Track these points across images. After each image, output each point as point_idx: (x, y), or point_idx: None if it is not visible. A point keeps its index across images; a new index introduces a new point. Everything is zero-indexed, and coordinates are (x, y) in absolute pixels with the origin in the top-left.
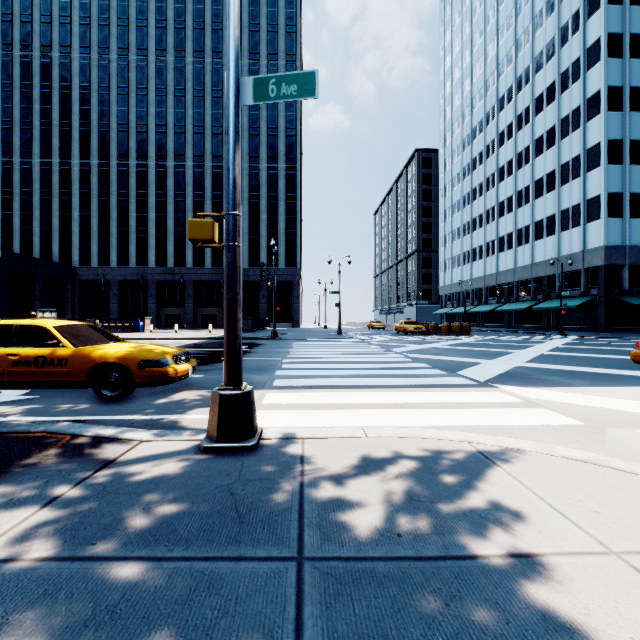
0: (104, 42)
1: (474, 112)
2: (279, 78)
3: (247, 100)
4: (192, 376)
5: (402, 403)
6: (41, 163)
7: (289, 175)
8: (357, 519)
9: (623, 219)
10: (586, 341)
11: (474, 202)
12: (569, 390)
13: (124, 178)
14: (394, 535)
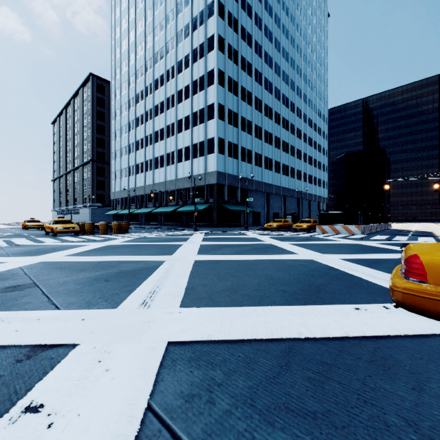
0: None
1: (138, 58)
2: None
3: None
4: None
5: None
6: None
7: None
8: None
9: (225, 156)
10: (214, 235)
11: (138, 128)
12: None
13: None
14: None
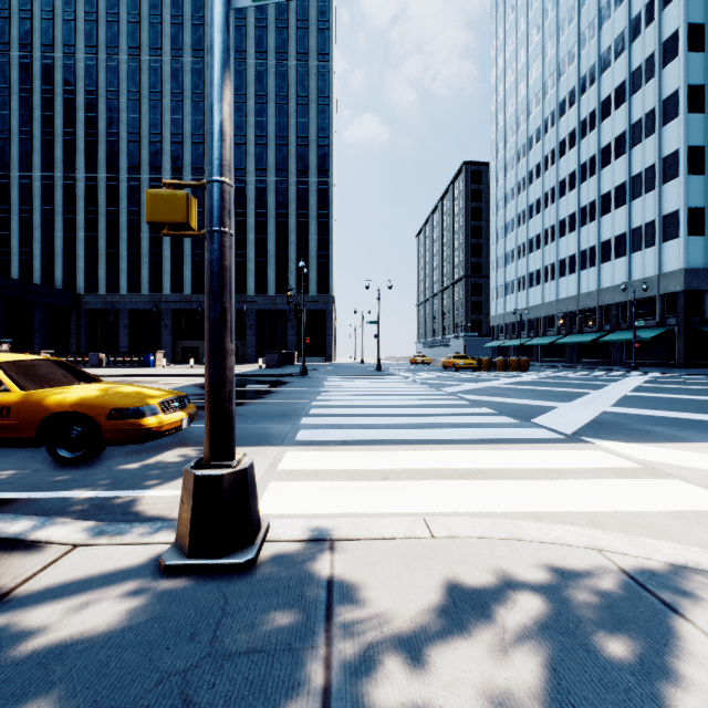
0: (113, 41)
1: (530, 119)
2: None
3: None
4: (193, 425)
5: (472, 469)
6: (42, 177)
7: (321, 190)
8: None
9: (705, 238)
10: (668, 379)
11: (530, 221)
12: (691, 447)
13: (135, 194)
14: None
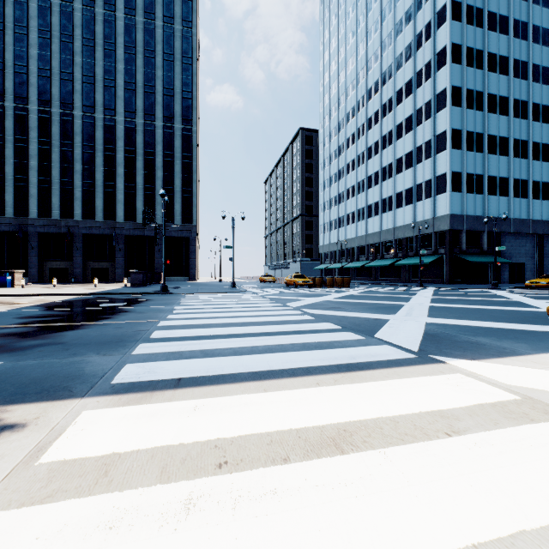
0: None
1: (348, 100)
2: None
3: None
4: None
5: (343, 424)
6: None
7: (185, 136)
8: None
9: (462, 193)
10: (446, 292)
11: (348, 175)
12: (531, 362)
13: None
14: None
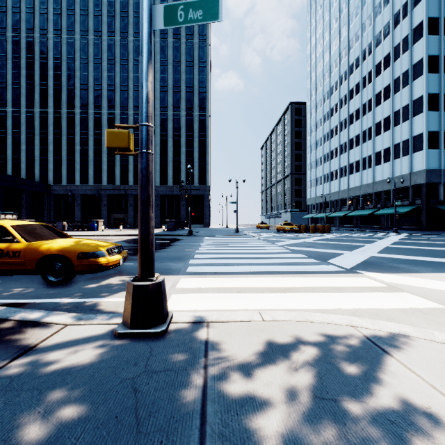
0: (71, 26)
1: (332, 75)
2: (186, 5)
3: (158, 25)
4: (125, 264)
5: (289, 287)
6: (26, 112)
7: (201, 120)
8: (262, 425)
9: (439, 150)
10: (415, 237)
11: (332, 139)
12: (419, 276)
13: (85, 122)
14: None
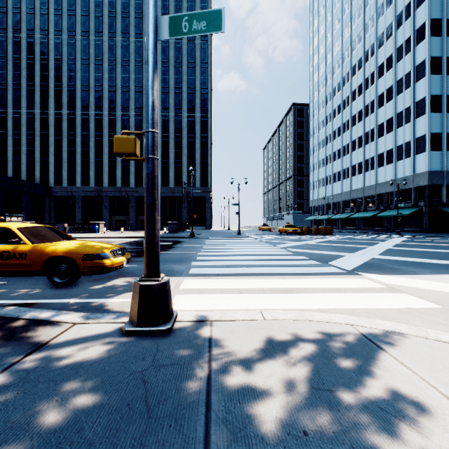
0: (72, 27)
1: (334, 77)
2: (191, 16)
3: (164, 35)
4: (128, 266)
5: (290, 288)
6: (27, 113)
7: (203, 121)
8: (262, 412)
9: (442, 152)
10: (417, 239)
11: (334, 140)
12: (418, 277)
13: (86, 123)
14: (300, 433)
